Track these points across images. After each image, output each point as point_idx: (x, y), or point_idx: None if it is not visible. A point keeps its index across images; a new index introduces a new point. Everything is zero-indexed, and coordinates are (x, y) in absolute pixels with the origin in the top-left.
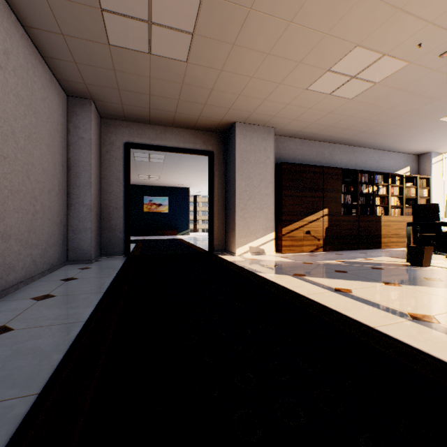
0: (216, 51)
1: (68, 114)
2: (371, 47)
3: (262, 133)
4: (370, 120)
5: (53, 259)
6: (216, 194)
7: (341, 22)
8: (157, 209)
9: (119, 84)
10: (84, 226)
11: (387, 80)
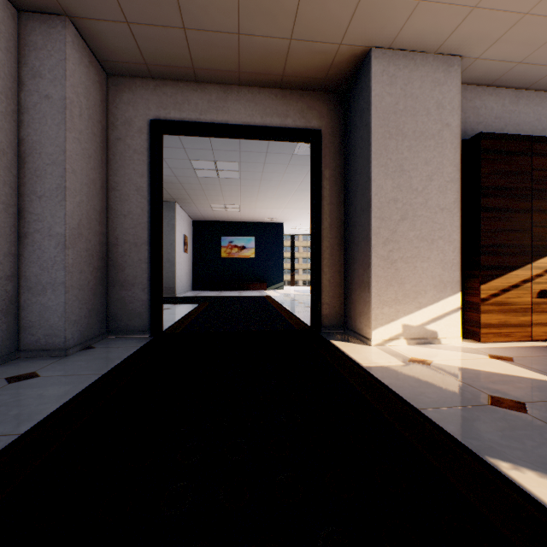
0: None
1: (21, 48)
2: None
3: (433, 69)
4: None
5: None
6: (325, 215)
7: None
8: (239, 253)
9: None
10: (52, 279)
11: None
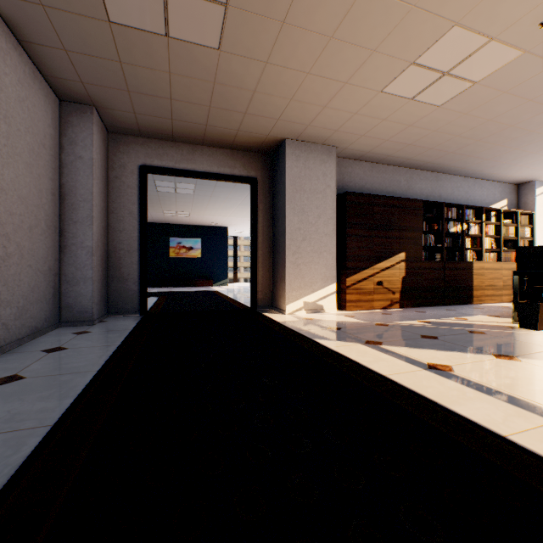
0: (260, 32)
1: (61, 124)
2: (474, 27)
3: (321, 153)
4: (462, 136)
5: (37, 320)
6: (260, 233)
7: None
8: (187, 253)
9: (129, 83)
10: (84, 275)
11: (491, 78)
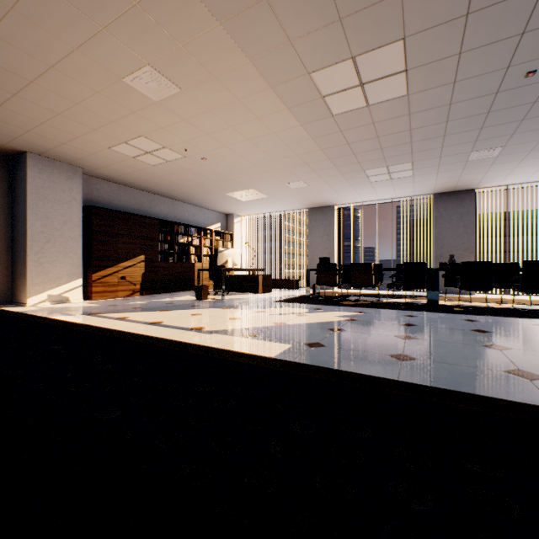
0: None
1: None
2: (154, 140)
3: (67, 171)
4: (177, 183)
5: None
6: None
7: (123, 119)
8: None
9: None
10: None
11: (176, 162)
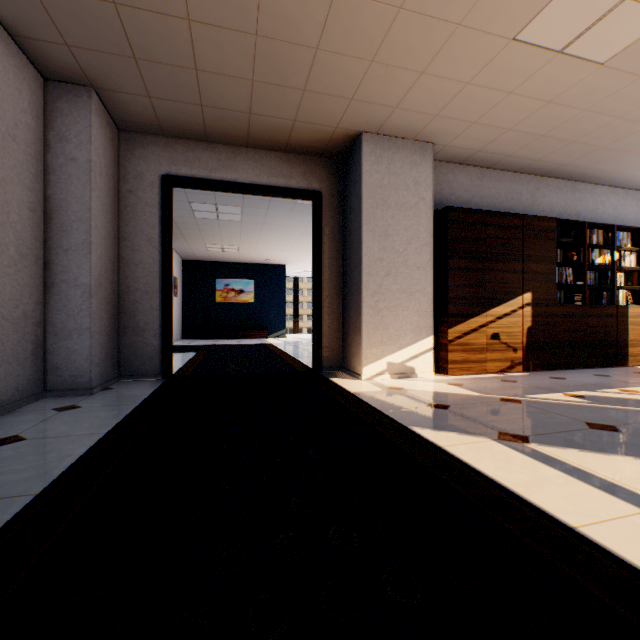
0: None
1: (47, 113)
2: None
3: (411, 152)
4: (625, 119)
5: None
6: (325, 268)
7: None
8: (237, 297)
9: (133, 42)
10: (78, 325)
11: None
